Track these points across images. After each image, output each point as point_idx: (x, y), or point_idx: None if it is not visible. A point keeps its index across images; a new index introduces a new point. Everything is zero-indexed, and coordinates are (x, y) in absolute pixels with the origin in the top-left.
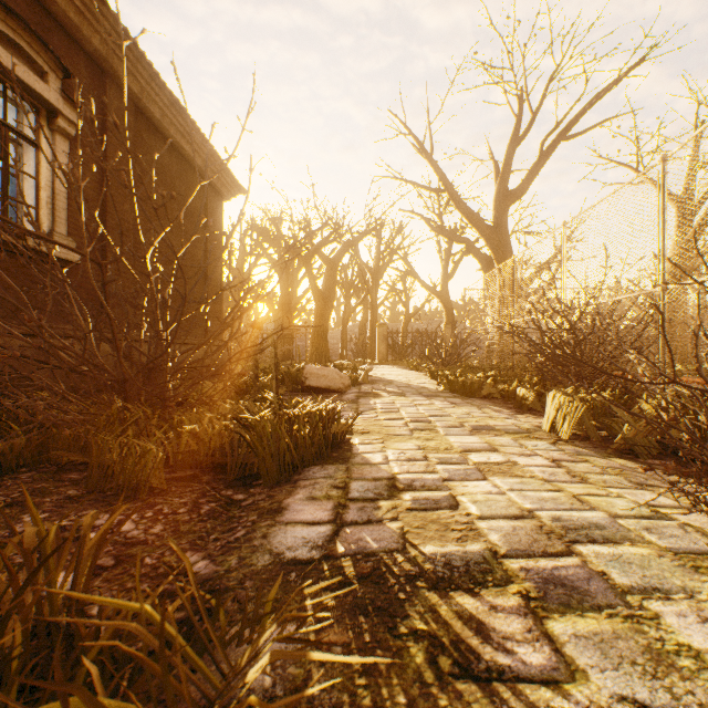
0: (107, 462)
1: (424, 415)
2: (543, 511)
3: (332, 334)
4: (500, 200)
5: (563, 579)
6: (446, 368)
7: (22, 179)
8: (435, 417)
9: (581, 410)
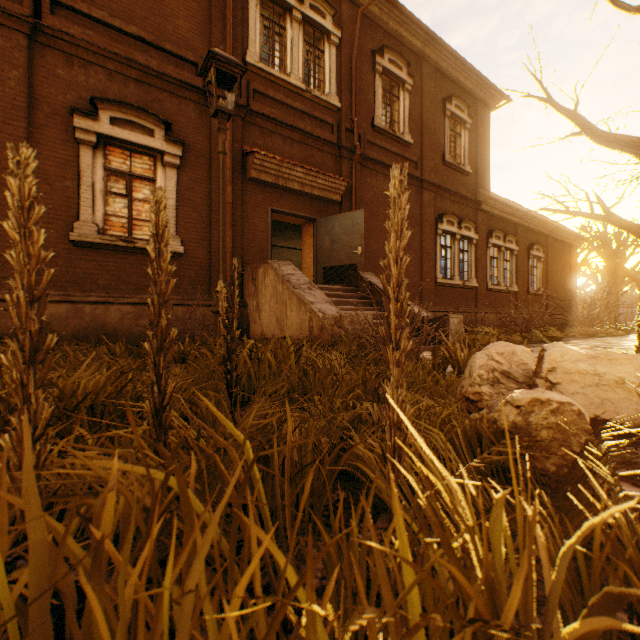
0: None
1: None
2: None
3: None
4: None
5: None
6: None
7: (532, 276)
8: None
9: None
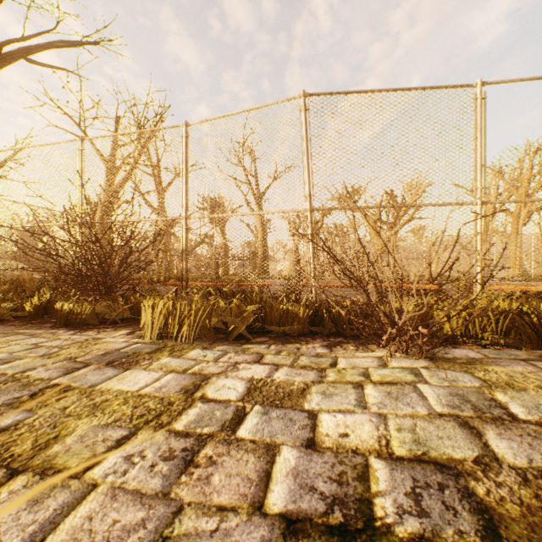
0: None
1: None
2: (435, 407)
3: None
4: None
5: None
6: None
7: None
8: (2, 367)
9: (206, 312)
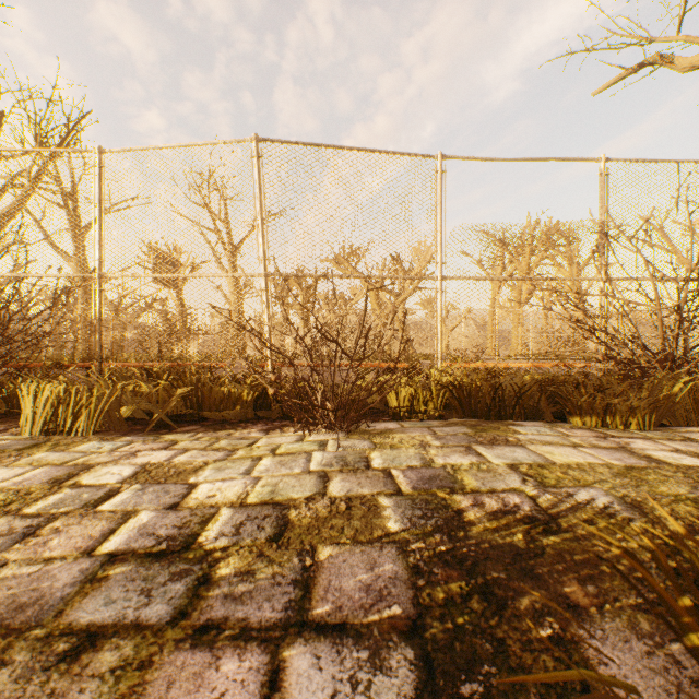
0: None
1: None
2: (312, 467)
3: None
4: None
5: (422, 478)
6: None
7: None
8: None
9: (113, 397)
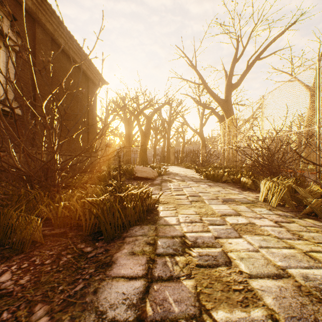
0: (8, 227)
1: (196, 192)
2: (292, 269)
3: (149, 152)
4: (228, 88)
5: None
6: (203, 167)
7: None
8: (202, 193)
9: (283, 191)
